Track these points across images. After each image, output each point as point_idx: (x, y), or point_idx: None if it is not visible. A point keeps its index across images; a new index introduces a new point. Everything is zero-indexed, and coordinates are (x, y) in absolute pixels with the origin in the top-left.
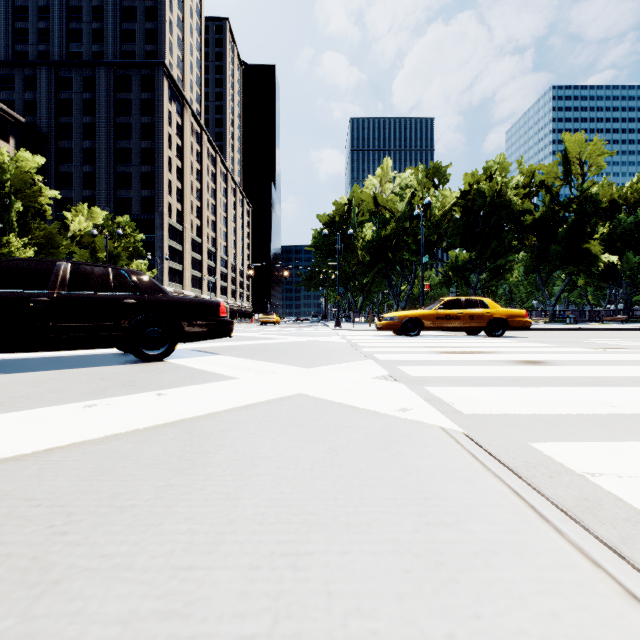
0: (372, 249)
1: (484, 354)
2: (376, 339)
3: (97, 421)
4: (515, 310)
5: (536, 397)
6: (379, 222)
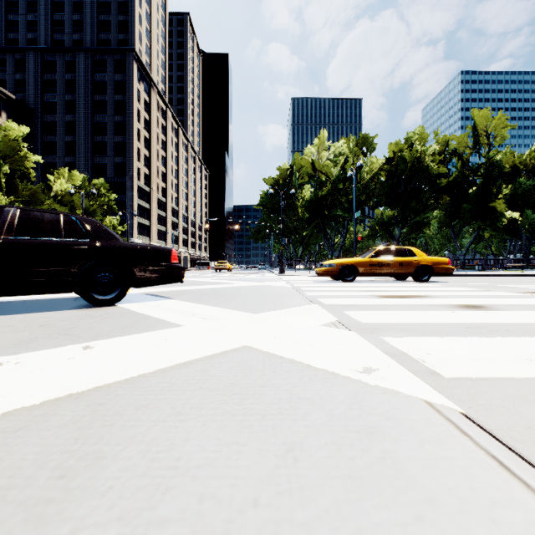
0: (311, 207)
1: (422, 298)
2: (317, 284)
3: None
4: (439, 258)
5: (513, 351)
6: (316, 184)
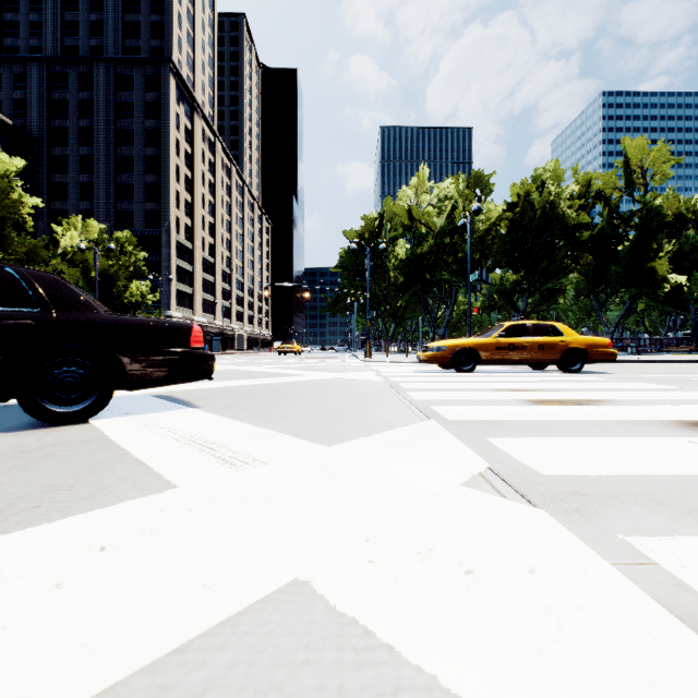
0: (406, 269)
1: (602, 406)
2: (421, 376)
3: None
4: (596, 338)
5: None
6: (414, 238)
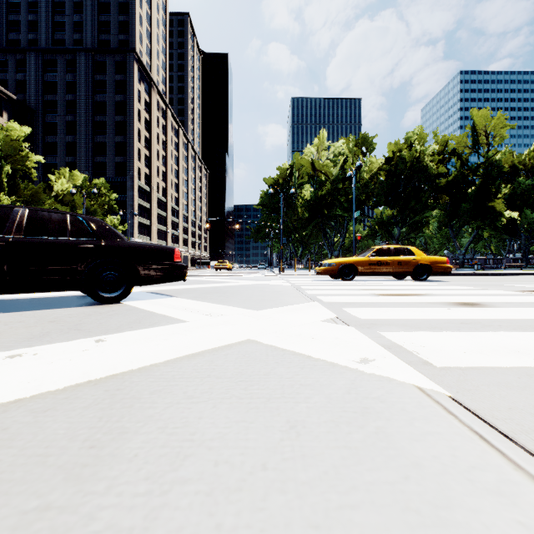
0: (310, 206)
1: (419, 296)
2: (316, 282)
3: (6, 379)
4: (438, 257)
5: (503, 344)
6: (316, 184)
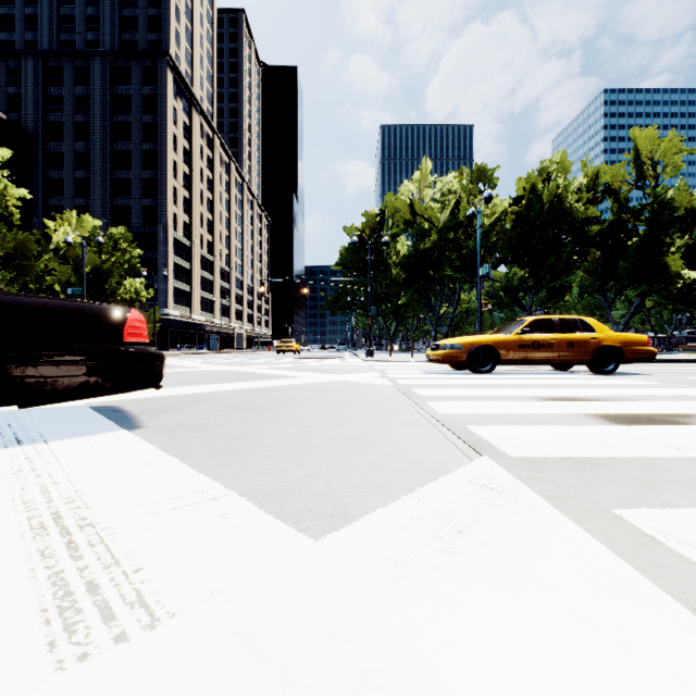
0: (409, 265)
1: None
2: (433, 378)
3: None
4: (632, 334)
5: None
6: (417, 233)
